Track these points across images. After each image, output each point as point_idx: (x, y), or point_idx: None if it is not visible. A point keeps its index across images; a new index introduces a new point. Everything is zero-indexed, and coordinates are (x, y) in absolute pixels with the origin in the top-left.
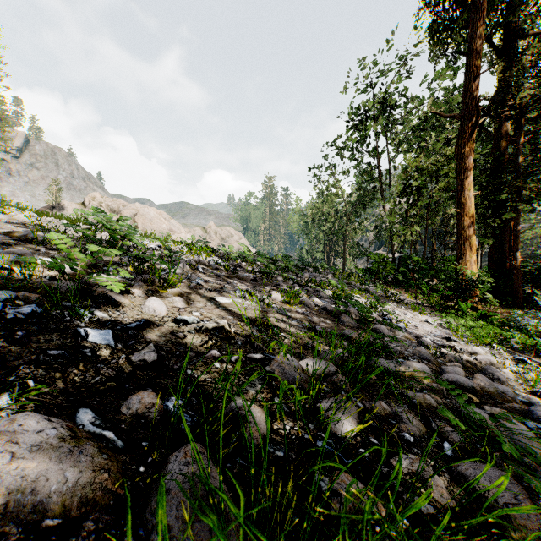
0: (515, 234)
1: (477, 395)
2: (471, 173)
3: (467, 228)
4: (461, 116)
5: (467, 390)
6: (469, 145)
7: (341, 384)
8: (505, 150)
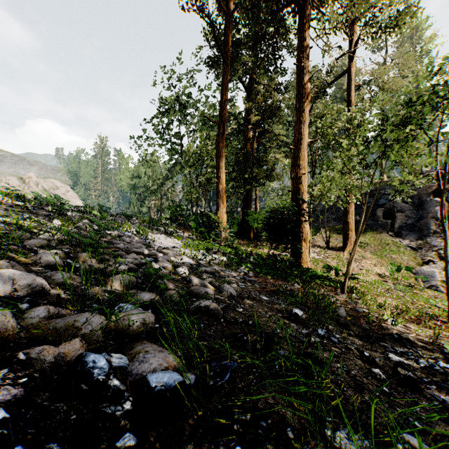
0: (250, 197)
1: (141, 255)
2: (223, 159)
3: (221, 192)
4: (218, 123)
5: (137, 254)
6: (222, 142)
7: (53, 242)
8: (249, 147)
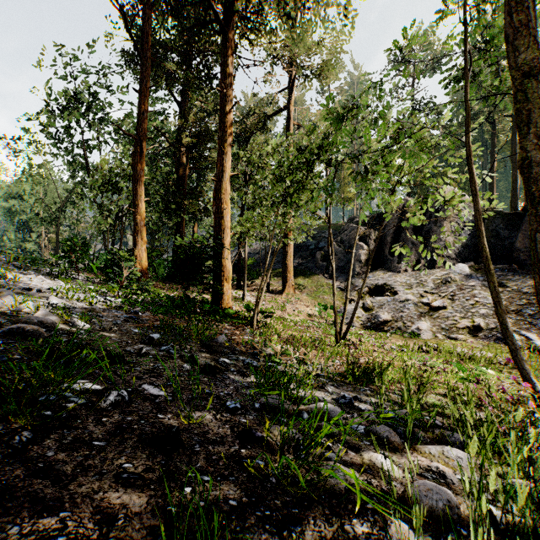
0: (181, 234)
1: None
2: (143, 183)
3: (140, 224)
4: (136, 138)
5: None
6: (141, 162)
7: None
8: (182, 174)
